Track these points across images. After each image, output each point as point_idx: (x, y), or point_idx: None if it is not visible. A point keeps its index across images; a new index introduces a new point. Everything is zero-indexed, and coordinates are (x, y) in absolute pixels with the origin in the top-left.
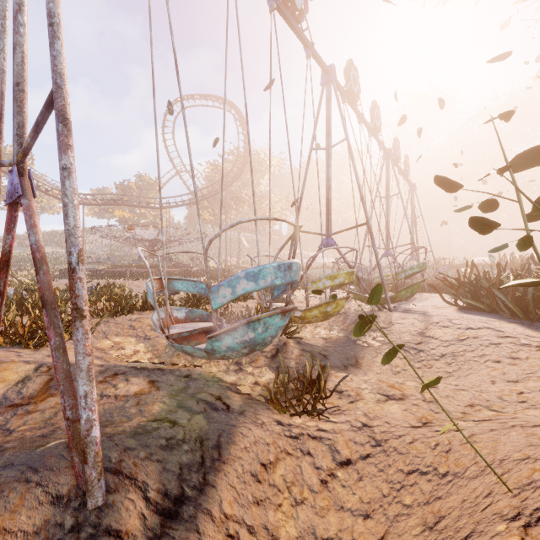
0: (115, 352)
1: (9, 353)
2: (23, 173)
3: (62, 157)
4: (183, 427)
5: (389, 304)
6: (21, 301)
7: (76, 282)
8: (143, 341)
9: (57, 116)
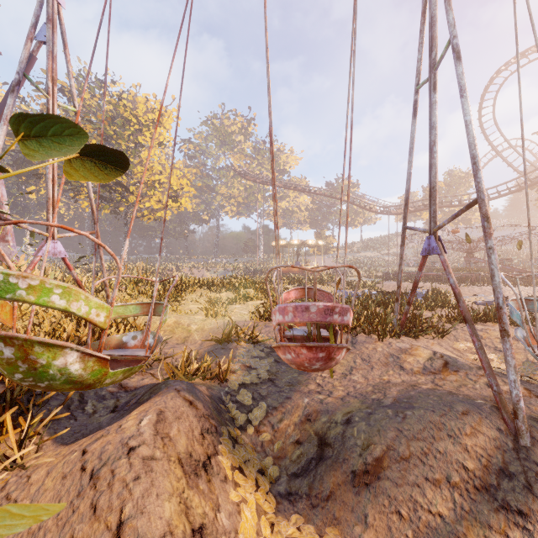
0: (470, 355)
1: (405, 339)
2: (435, 238)
3: (487, 241)
4: None
5: None
6: (386, 302)
7: (502, 315)
8: (494, 351)
9: (483, 218)
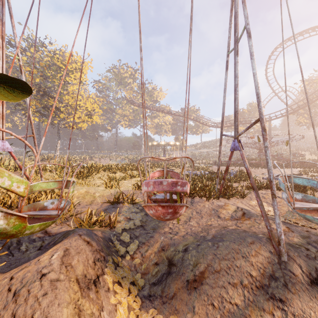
0: (258, 208)
1: (222, 200)
2: (238, 141)
3: (264, 143)
4: (313, 253)
5: None
6: (213, 178)
7: (272, 185)
8: (271, 206)
9: (262, 129)
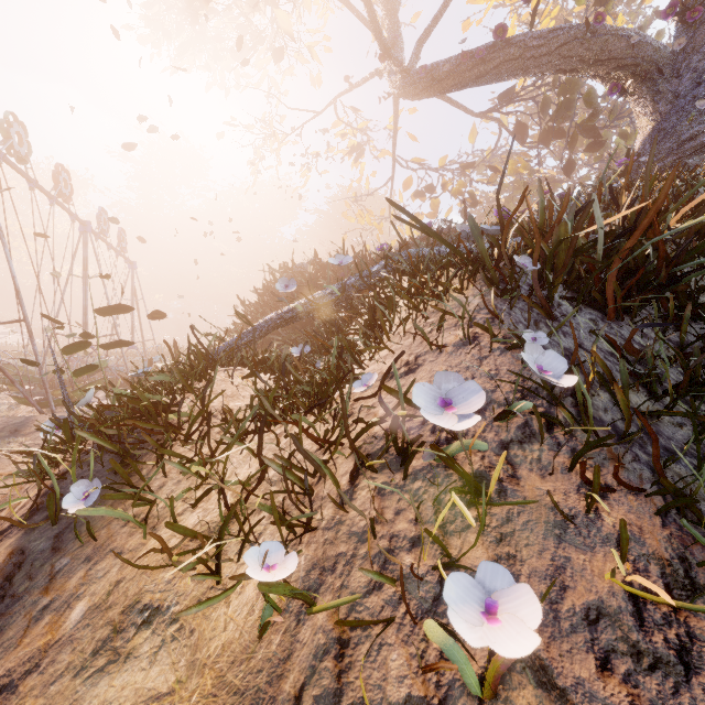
0: None
1: None
2: None
3: None
4: None
5: (52, 406)
6: None
7: None
8: None
9: None
